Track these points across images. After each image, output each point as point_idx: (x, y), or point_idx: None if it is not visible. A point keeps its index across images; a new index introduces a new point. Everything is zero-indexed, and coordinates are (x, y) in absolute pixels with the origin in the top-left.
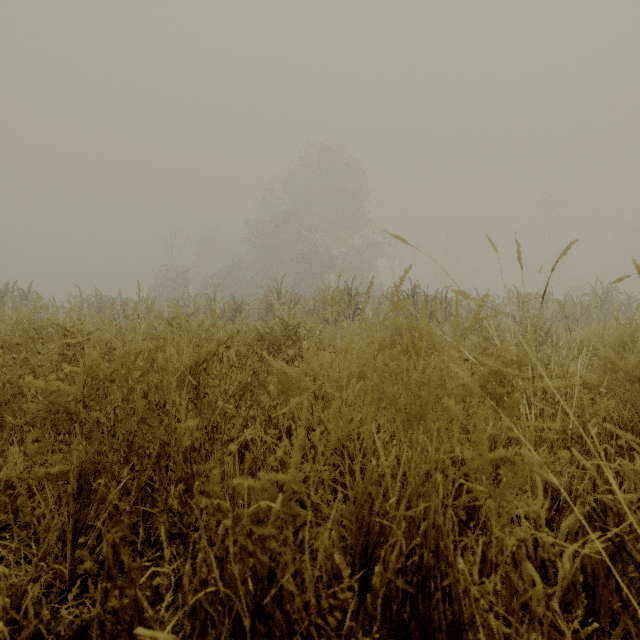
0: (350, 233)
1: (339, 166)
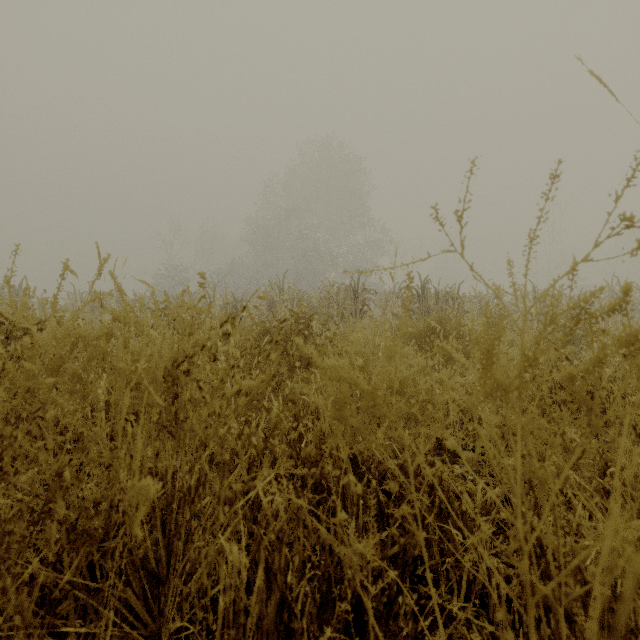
0: (352, 231)
1: (340, 163)
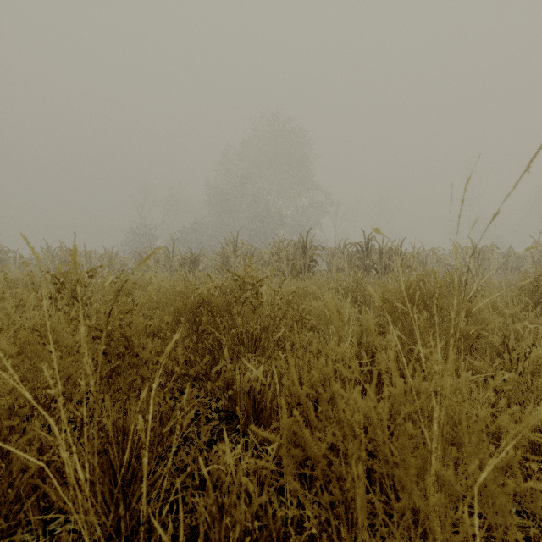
0: (298, 195)
1: (289, 135)
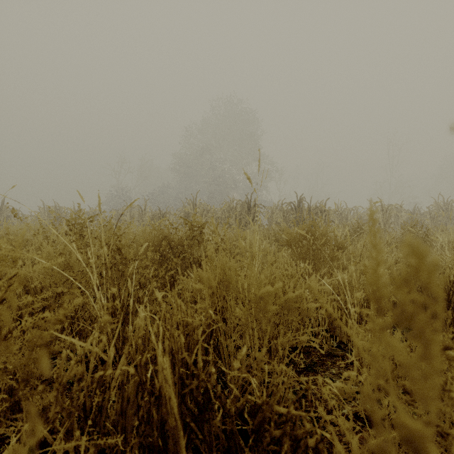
0: (248, 163)
1: (240, 114)
